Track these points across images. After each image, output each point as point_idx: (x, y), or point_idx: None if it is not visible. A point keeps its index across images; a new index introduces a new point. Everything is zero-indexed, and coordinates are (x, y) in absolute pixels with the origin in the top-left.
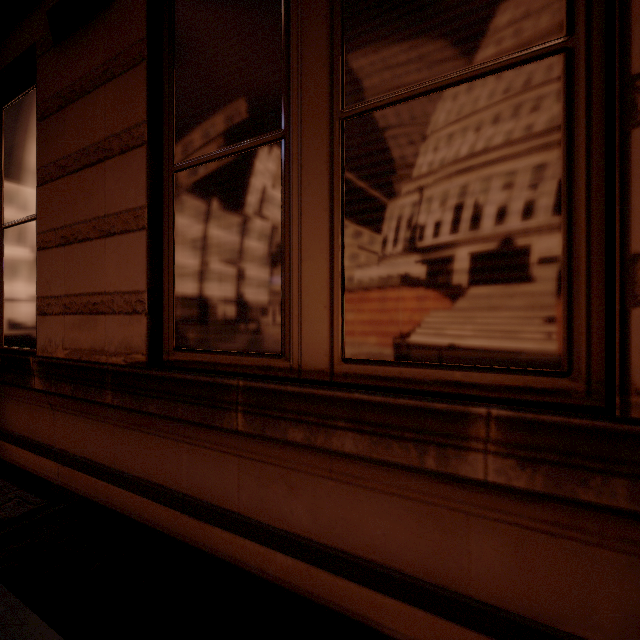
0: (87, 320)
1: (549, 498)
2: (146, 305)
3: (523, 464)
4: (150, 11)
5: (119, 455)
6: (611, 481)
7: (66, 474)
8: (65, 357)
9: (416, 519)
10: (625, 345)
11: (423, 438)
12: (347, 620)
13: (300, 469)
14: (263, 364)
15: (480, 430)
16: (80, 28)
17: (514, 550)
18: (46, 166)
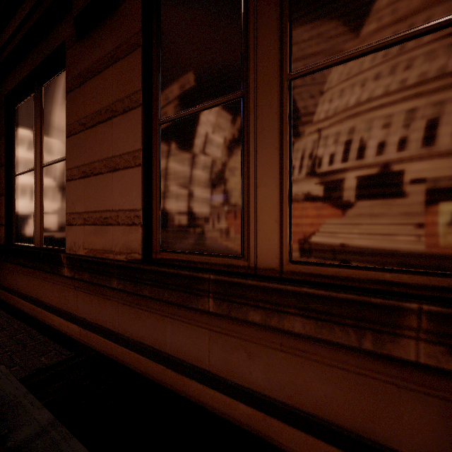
0: (100, 229)
1: None
2: (141, 219)
3: None
4: (144, 11)
5: (121, 324)
6: None
7: (85, 335)
8: (85, 254)
9: (353, 387)
10: None
11: (361, 325)
12: None
13: (257, 342)
14: (227, 263)
15: (412, 321)
16: (95, 28)
17: (441, 419)
18: (72, 124)
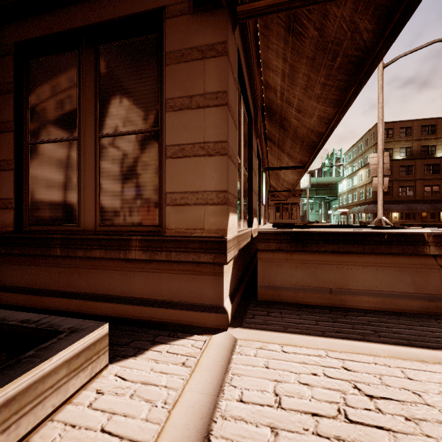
0: None
1: (150, 260)
2: (14, 205)
3: (144, 252)
4: (16, 70)
5: None
6: (162, 253)
7: None
8: None
9: (120, 276)
10: (165, 216)
11: (120, 248)
12: (97, 316)
13: (83, 267)
14: (70, 229)
15: (134, 243)
16: None
17: (145, 279)
18: None
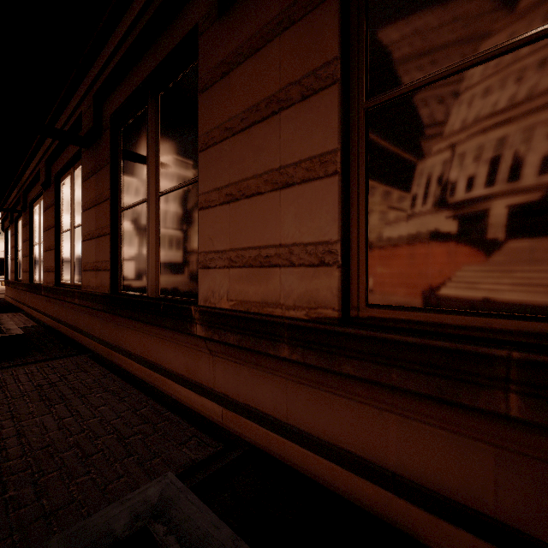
0: (257, 273)
1: None
2: (339, 256)
3: None
4: None
5: (293, 410)
6: None
7: (231, 418)
8: (230, 308)
9: None
10: None
11: None
12: None
13: None
14: (535, 330)
15: None
16: None
17: None
18: (209, 132)
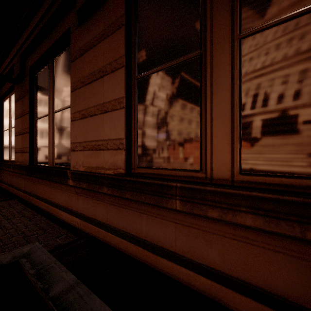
0: (94, 153)
1: None
2: (124, 145)
3: None
4: (126, 1)
5: (109, 218)
6: None
7: (84, 225)
8: (84, 170)
9: (296, 268)
10: None
11: (304, 220)
12: None
13: (213, 232)
14: (188, 175)
15: None
16: (91, 16)
17: None
18: (75, 82)
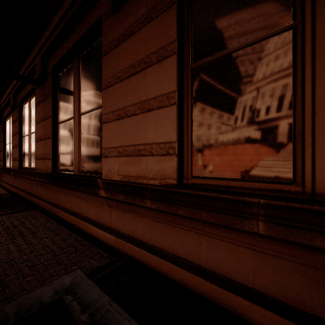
0: (133, 159)
1: None
2: (176, 150)
3: None
4: None
5: (153, 237)
6: None
7: (120, 243)
8: (119, 180)
9: None
10: None
11: None
12: None
13: (321, 268)
14: (273, 188)
15: None
16: None
17: None
18: (107, 79)
